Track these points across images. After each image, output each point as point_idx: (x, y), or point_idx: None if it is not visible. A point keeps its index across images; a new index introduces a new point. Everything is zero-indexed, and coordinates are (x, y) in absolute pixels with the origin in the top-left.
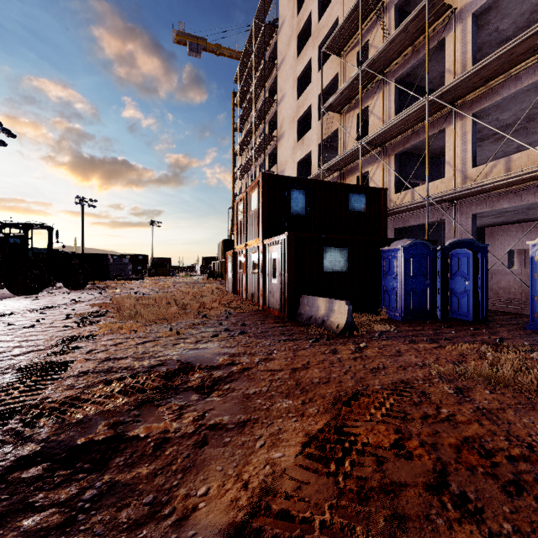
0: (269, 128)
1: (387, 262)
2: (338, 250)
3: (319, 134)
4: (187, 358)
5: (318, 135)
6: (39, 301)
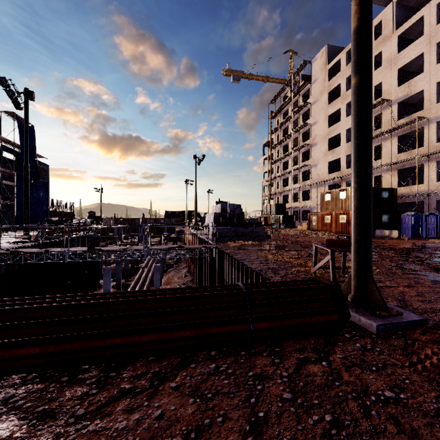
0: (302, 137)
1: (404, 219)
2: (386, 215)
3: (347, 150)
4: None
5: (345, 151)
6: None
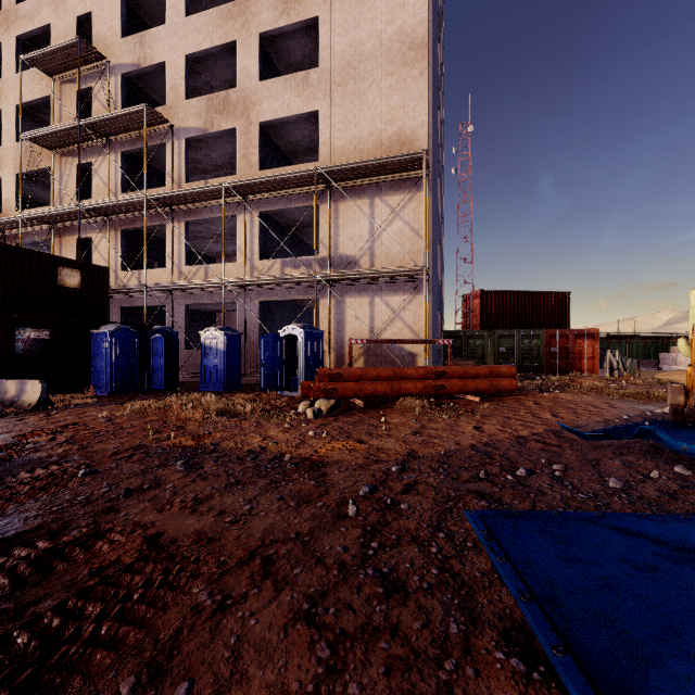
0: None
1: (97, 344)
2: (37, 332)
3: (19, 160)
4: None
5: (15, 161)
6: None
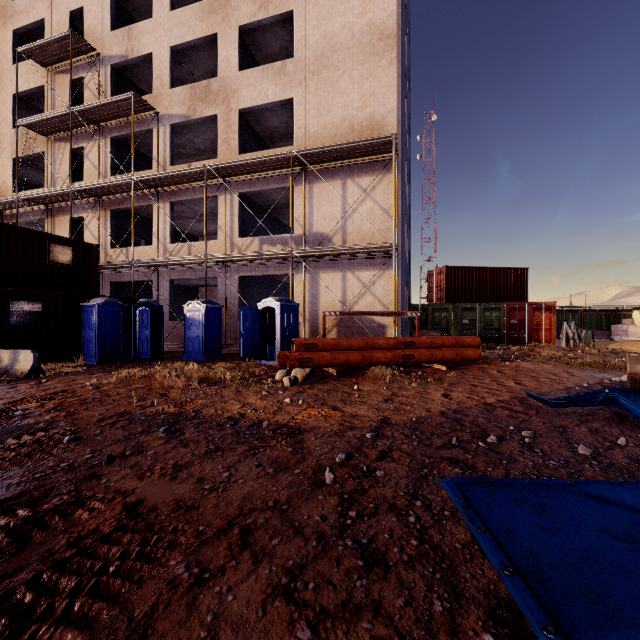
0: None
1: (86, 316)
2: (30, 304)
3: (15, 145)
4: None
5: (12, 146)
6: None
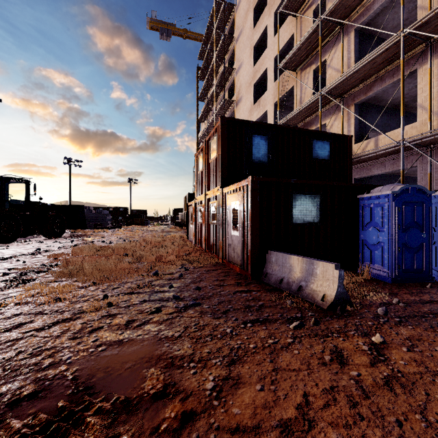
0: (228, 95)
1: (368, 212)
2: (309, 198)
3: (275, 94)
4: (92, 372)
5: (273, 95)
6: (6, 250)
